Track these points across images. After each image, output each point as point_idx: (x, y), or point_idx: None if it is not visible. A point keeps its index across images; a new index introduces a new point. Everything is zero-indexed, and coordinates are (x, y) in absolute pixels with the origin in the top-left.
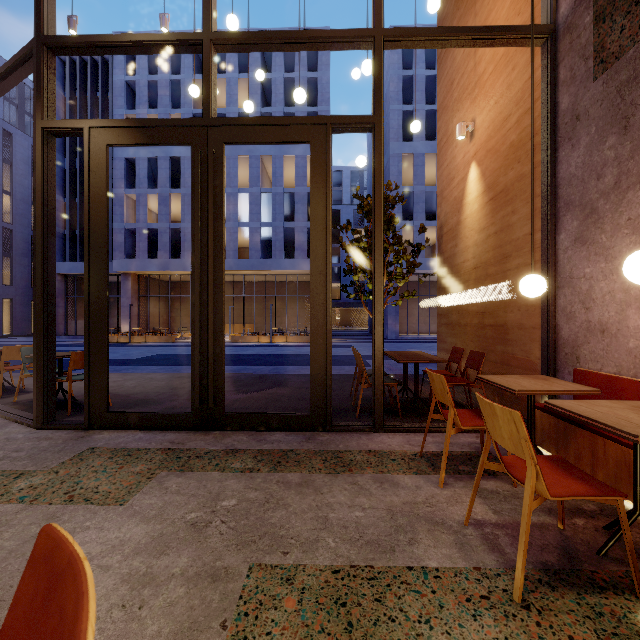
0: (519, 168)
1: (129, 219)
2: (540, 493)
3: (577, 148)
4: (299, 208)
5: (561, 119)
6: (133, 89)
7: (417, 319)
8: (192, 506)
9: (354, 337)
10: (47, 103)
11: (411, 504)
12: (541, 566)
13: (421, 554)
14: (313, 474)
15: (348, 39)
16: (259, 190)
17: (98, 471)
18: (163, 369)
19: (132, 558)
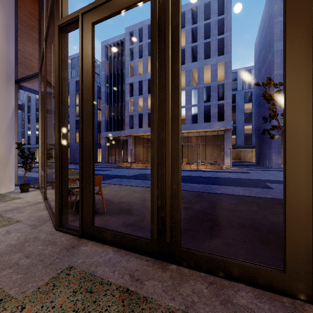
0: None
1: (131, 111)
2: None
3: None
4: (213, 94)
5: None
6: (132, 51)
7: None
8: None
9: (247, 166)
10: (62, 9)
11: None
12: None
13: None
14: None
15: None
16: (190, 87)
17: None
18: (142, 182)
19: None
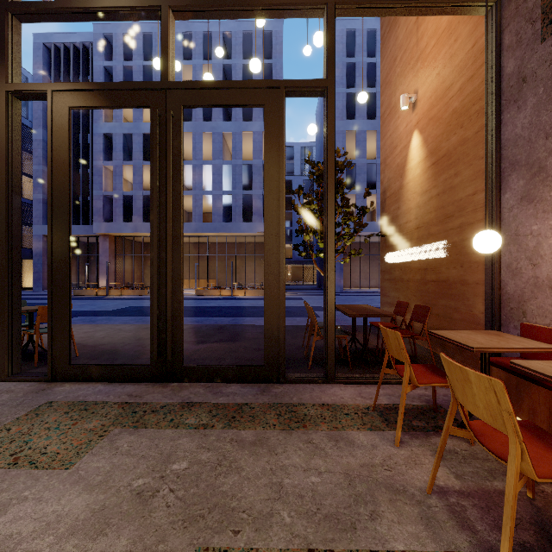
0: (462, 133)
1: (107, 187)
2: (524, 472)
3: (523, 109)
4: (256, 178)
5: (506, 83)
6: (110, 73)
7: (359, 275)
8: (141, 470)
9: (304, 291)
10: (12, 67)
11: (369, 467)
12: (519, 549)
13: (385, 533)
14: (267, 431)
15: (301, 6)
16: (221, 162)
17: (51, 428)
18: (134, 320)
19: (65, 540)
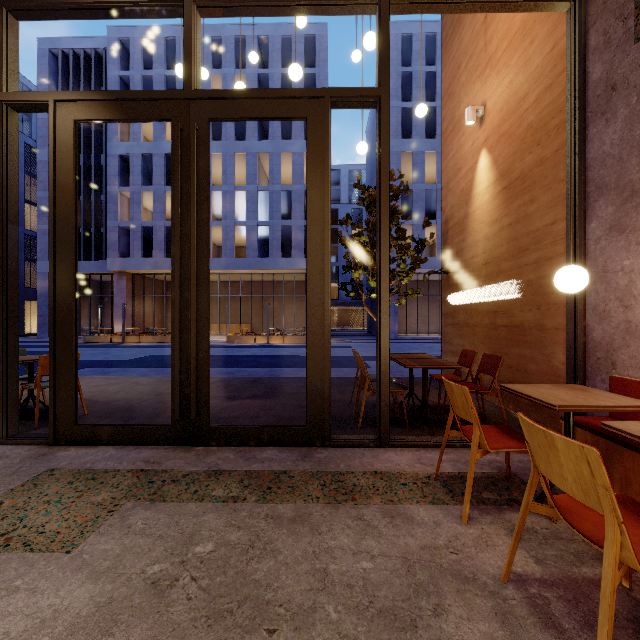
0: (539, 151)
1: (123, 217)
2: (624, 561)
3: (613, 123)
4: (297, 206)
5: (592, 91)
6: (127, 85)
7: (416, 319)
8: (157, 554)
9: (352, 337)
10: (7, 73)
11: (431, 549)
12: None
13: (452, 632)
14: (309, 505)
15: (350, 1)
16: (256, 188)
17: (51, 501)
18: (154, 371)
19: None
